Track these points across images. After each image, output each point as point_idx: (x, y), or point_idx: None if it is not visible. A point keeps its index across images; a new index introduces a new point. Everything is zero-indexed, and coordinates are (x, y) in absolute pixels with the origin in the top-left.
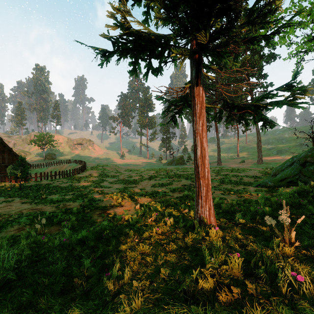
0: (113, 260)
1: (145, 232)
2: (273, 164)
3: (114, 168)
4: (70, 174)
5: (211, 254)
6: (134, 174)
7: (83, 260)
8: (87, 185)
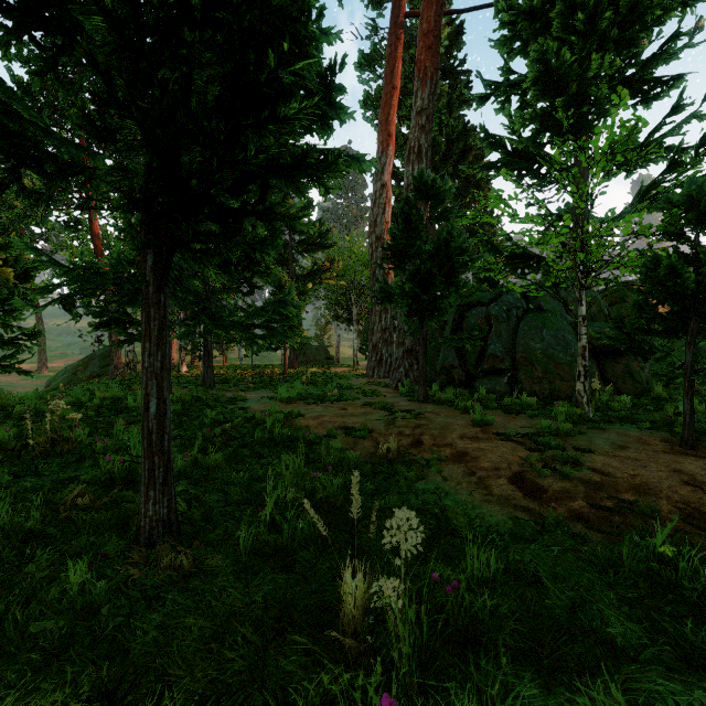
0: None
1: None
2: None
3: None
4: None
5: None
6: None
7: None
8: None
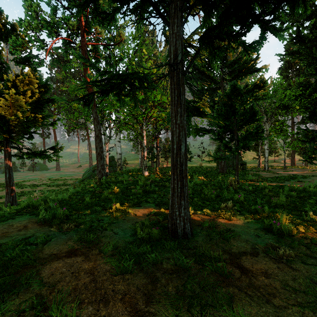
0: None
1: None
2: None
3: None
4: None
5: None
6: None
7: None
8: None
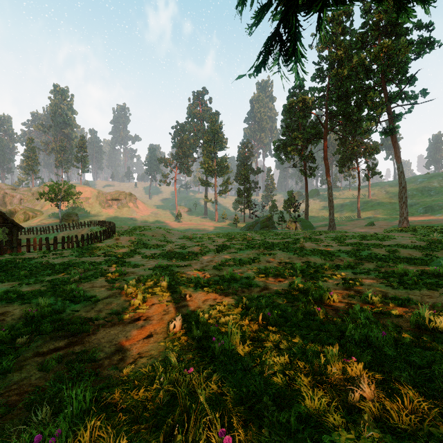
0: None
1: None
2: (429, 226)
3: (160, 233)
4: (84, 243)
5: None
6: (191, 243)
7: None
8: (100, 261)
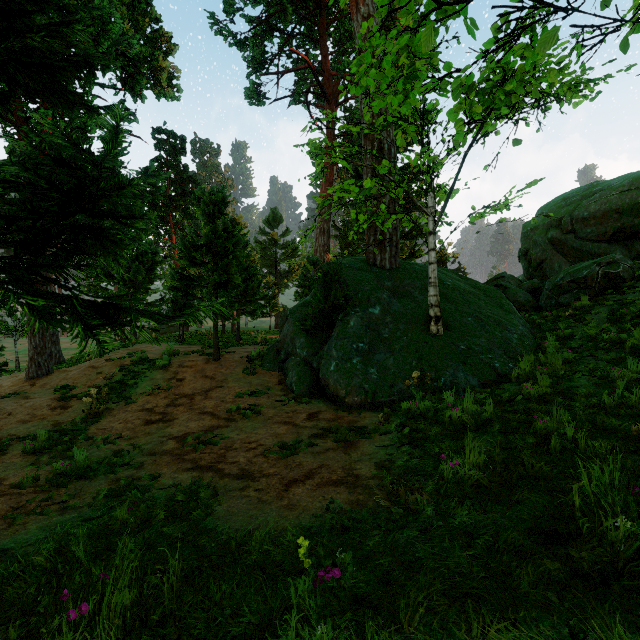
0: None
1: None
2: None
3: None
4: None
5: None
6: None
7: None
8: None
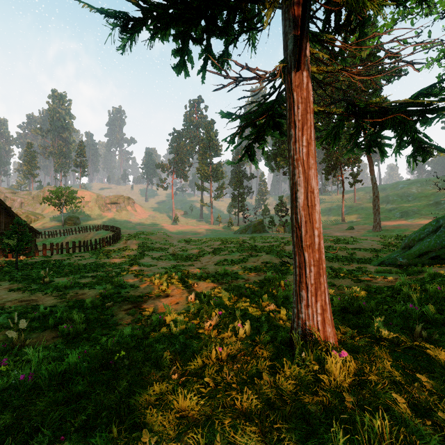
0: (110, 440)
1: (196, 355)
2: (396, 231)
3: (162, 237)
4: (97, 246)
5: (345, 430)
6: (190, 246)
7: (35, 441)
8: (118, 262)
